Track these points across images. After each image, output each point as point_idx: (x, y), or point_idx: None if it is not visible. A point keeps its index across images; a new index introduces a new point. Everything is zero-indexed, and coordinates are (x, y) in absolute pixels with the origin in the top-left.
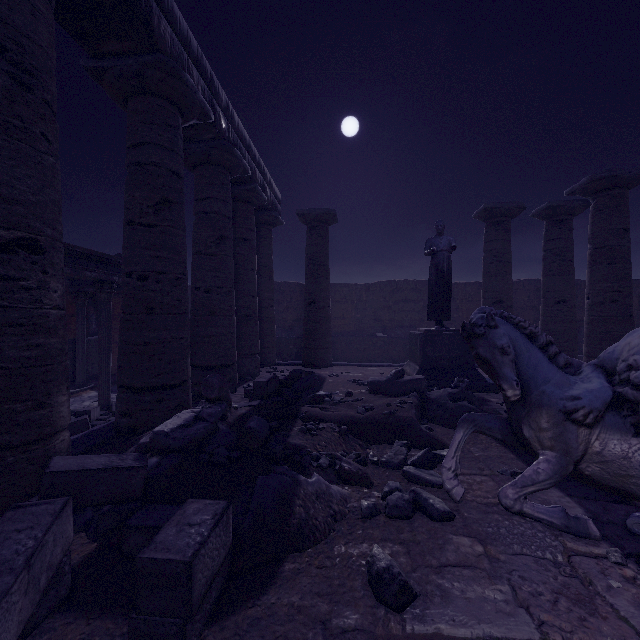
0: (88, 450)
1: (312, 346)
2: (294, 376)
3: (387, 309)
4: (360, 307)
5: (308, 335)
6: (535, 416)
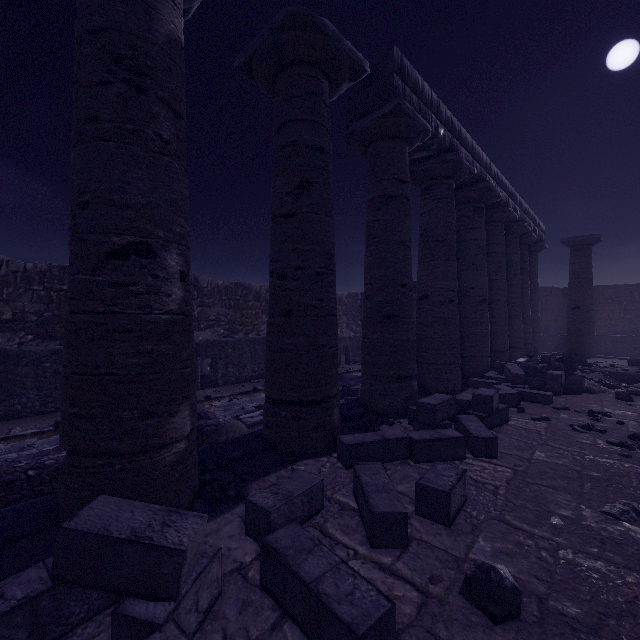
0: None
1: (575, 341)
2: (566, 356)
3: None
4: (631, 308)
5: (571, 332)
6: None
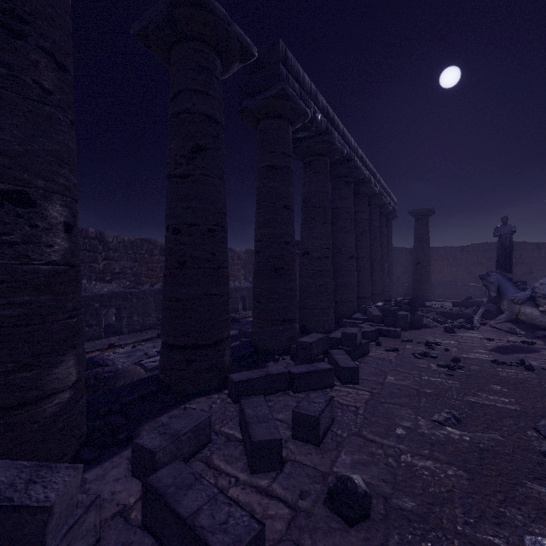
0: None
1: (418, 289)
2: (411, 300)
3: (479, 265)
4: (455, 264)
5: (415, 282)
6: (502, 302)
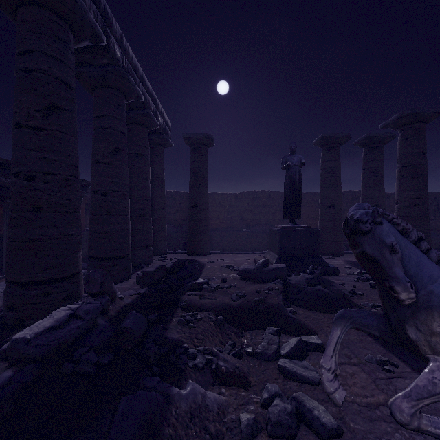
0: None
1: (195, 239)
2: (179, 265)
3: (250, 212)
4: (230, 210)
5: (192, 231)
6: (425, 318)
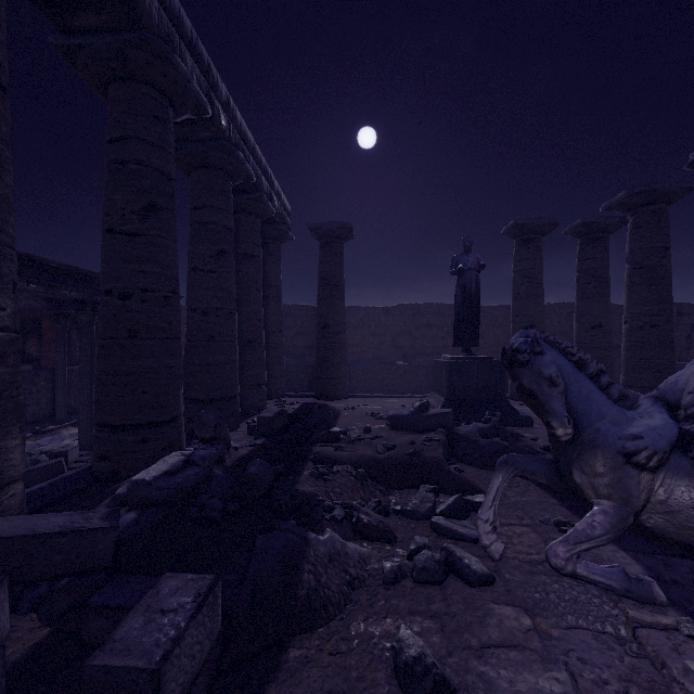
0: (55, 502)
1: (325, 376)
2: (305, 410)
3: (408, 335)
4: (378, 333)
5: (321, 363)
6: (589, 459)
